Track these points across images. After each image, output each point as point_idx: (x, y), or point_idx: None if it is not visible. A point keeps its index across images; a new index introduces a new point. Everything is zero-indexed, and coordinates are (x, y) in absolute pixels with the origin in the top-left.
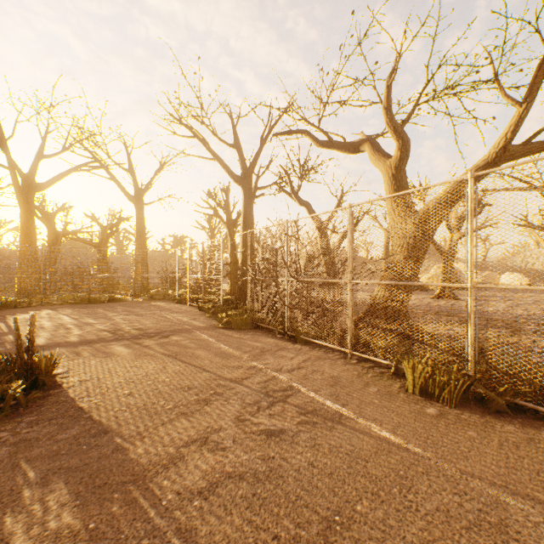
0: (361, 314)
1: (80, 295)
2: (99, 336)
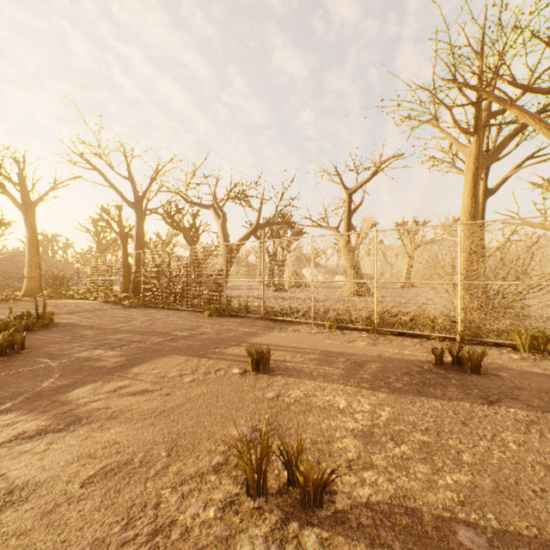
0: (196, 293)
1: None
2: None
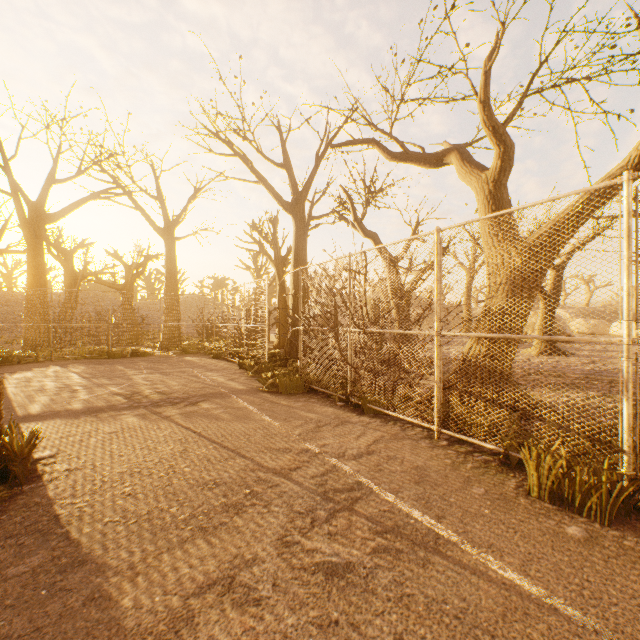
0: (454, 379)
1: (97, 348)
2: (109, 402)
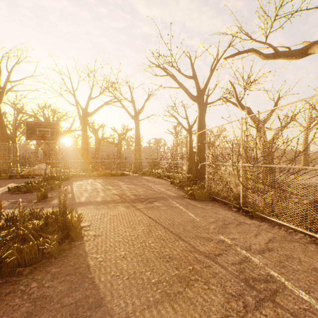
0: None
1: (107, 171)
2: (112, 198)
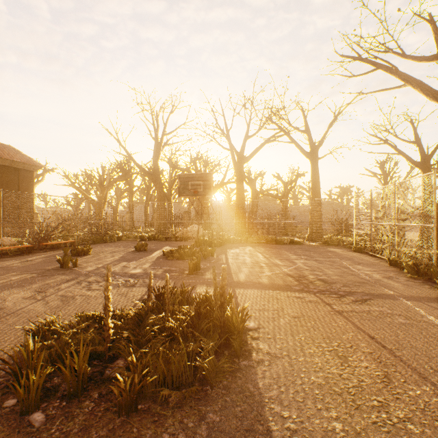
0: None
1: (269, 237)
2: (284, 281)
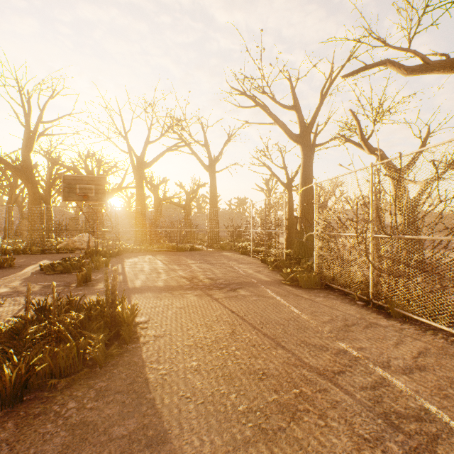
0: None
1: (171, 244)
2: (178, 282)
